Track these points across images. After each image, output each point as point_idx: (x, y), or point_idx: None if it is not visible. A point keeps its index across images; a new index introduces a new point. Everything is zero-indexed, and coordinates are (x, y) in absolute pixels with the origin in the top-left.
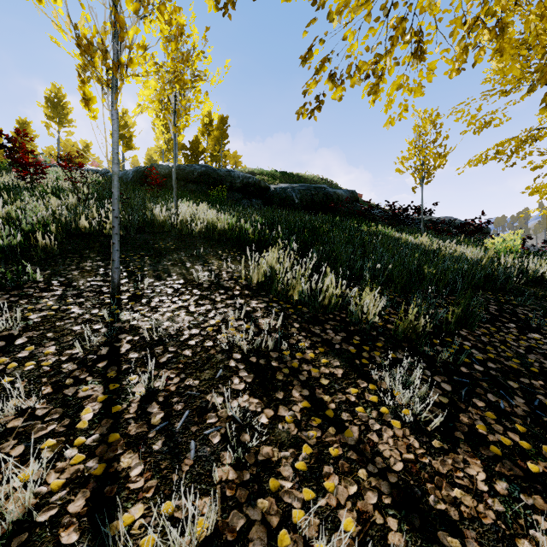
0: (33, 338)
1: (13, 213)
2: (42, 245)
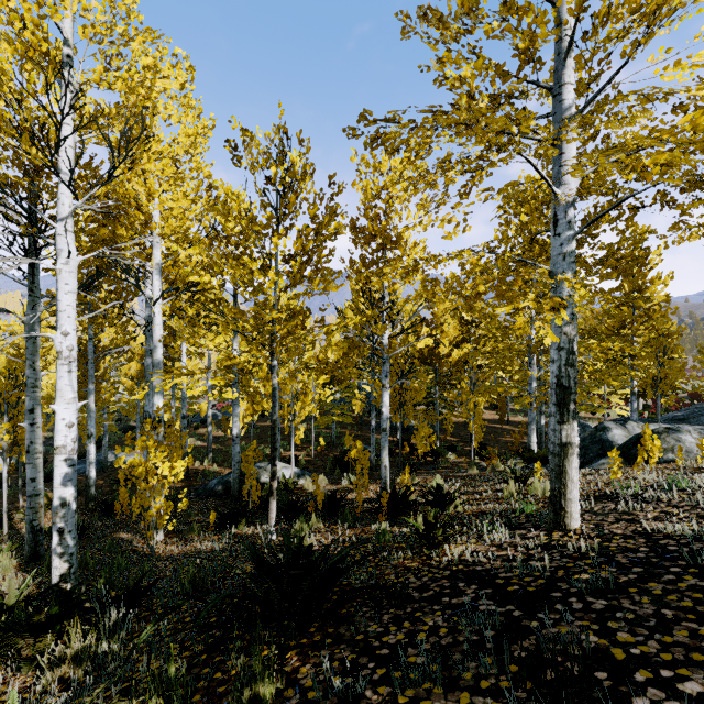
0: None
1: None
2: None
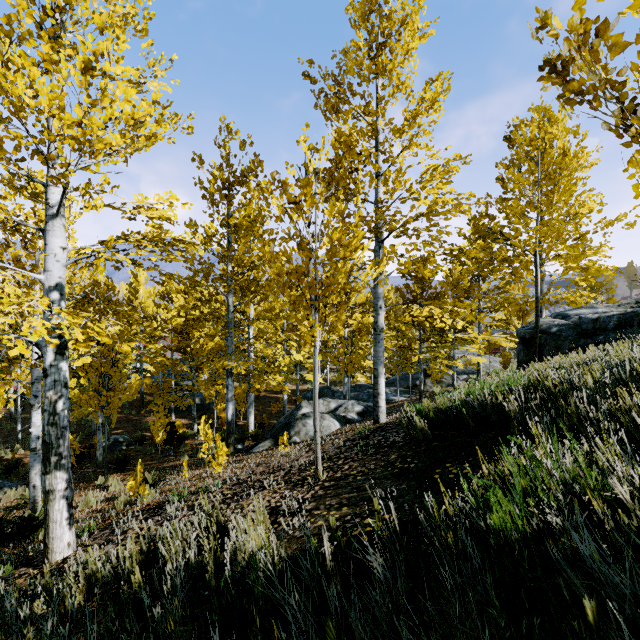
0: (292, 472)
1: (515, 383)
2: (420, 427)
